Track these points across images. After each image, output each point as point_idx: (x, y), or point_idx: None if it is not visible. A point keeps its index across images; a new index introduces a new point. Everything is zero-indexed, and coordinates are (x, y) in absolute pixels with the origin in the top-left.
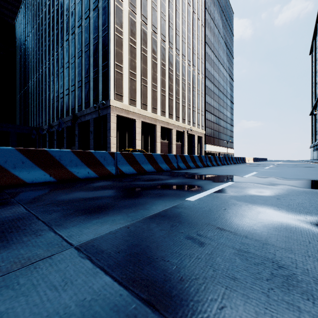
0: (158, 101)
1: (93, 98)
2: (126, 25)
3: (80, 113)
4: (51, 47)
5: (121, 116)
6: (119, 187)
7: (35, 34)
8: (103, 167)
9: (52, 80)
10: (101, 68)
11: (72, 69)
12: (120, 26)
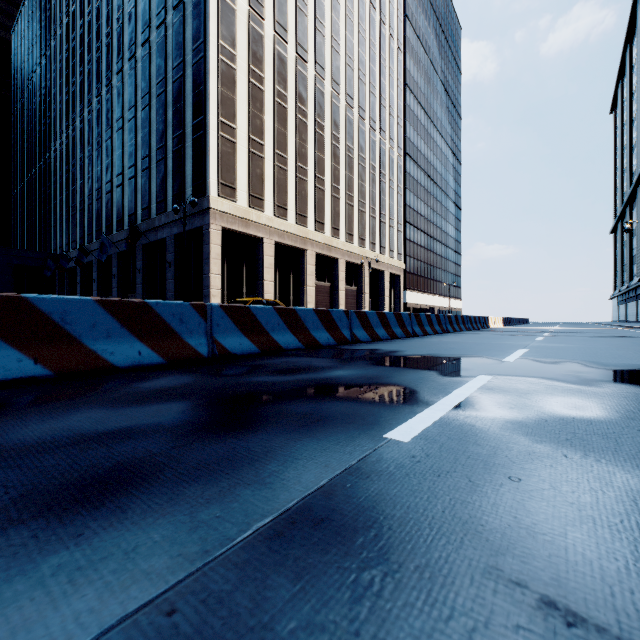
0: (309, 200)
1: (173, 192)
2: (244, 42)
3: (146, 224)
4: (86, 88)
5: (232, 230)
6: (208, 391)
7: (52, 59)
8: (178, 340)
9: (88, 156)
10: (190, 130)
11: (130, 133)
12: (230, 43)
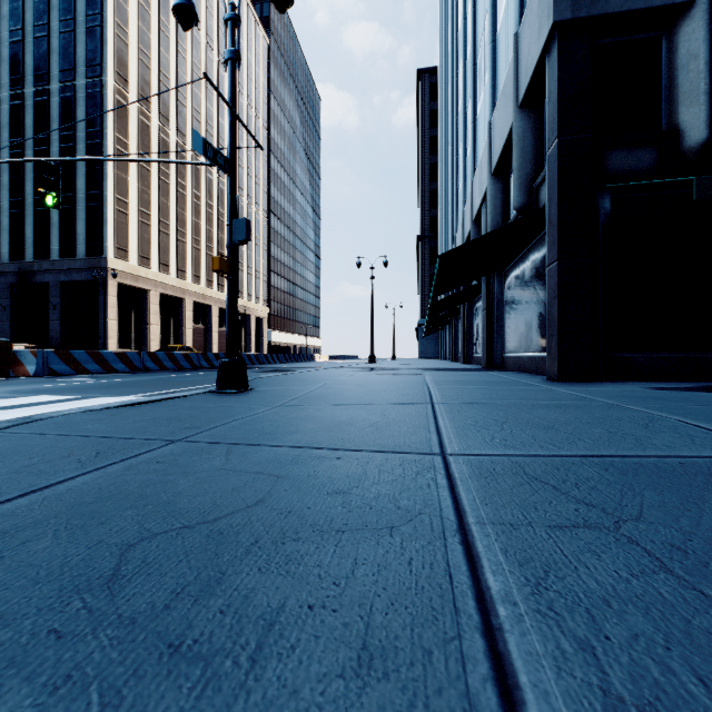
0: (188, 258)
1: (60, 244)
2: (135, 132)
3: (19, 266)
4: None
5: (125, 284)
6: None
7: None
8: (193, 362)
9: None
10: (82, 196)
11: None
12: (124, 135)
